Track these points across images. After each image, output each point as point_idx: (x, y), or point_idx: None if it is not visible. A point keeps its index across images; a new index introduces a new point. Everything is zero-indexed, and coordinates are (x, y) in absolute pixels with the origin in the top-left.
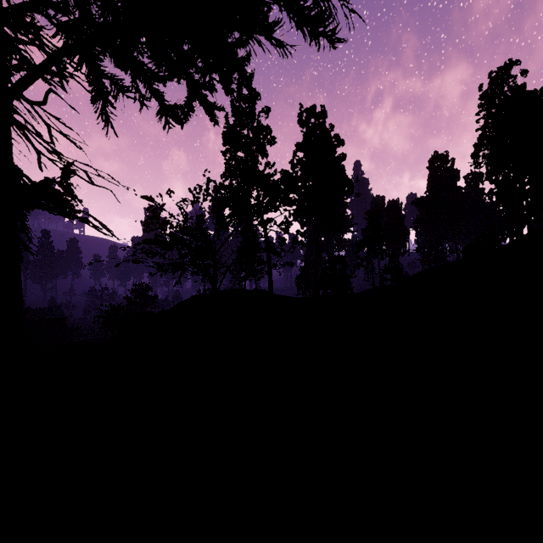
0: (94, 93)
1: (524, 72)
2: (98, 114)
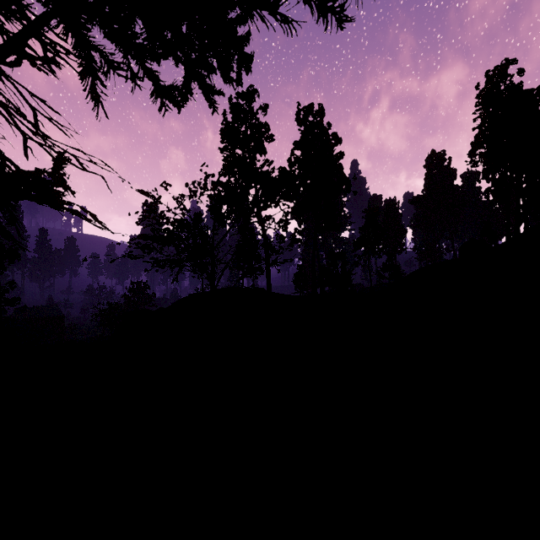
0: (82, 69)
1: (521, 71)
2: (87, 94)
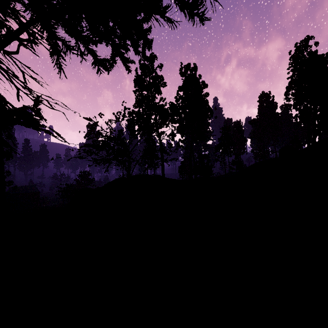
0: (52, 50)
1: (316, 43)
2: (54, 64)
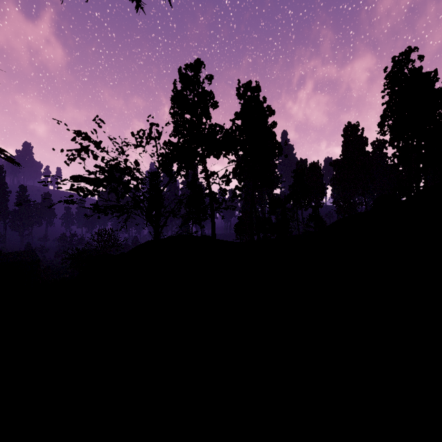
0: None
1: (421, 57)
2: None
